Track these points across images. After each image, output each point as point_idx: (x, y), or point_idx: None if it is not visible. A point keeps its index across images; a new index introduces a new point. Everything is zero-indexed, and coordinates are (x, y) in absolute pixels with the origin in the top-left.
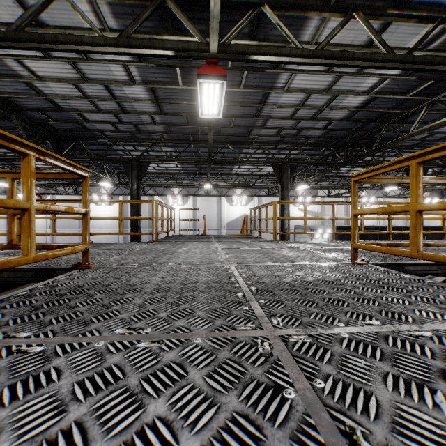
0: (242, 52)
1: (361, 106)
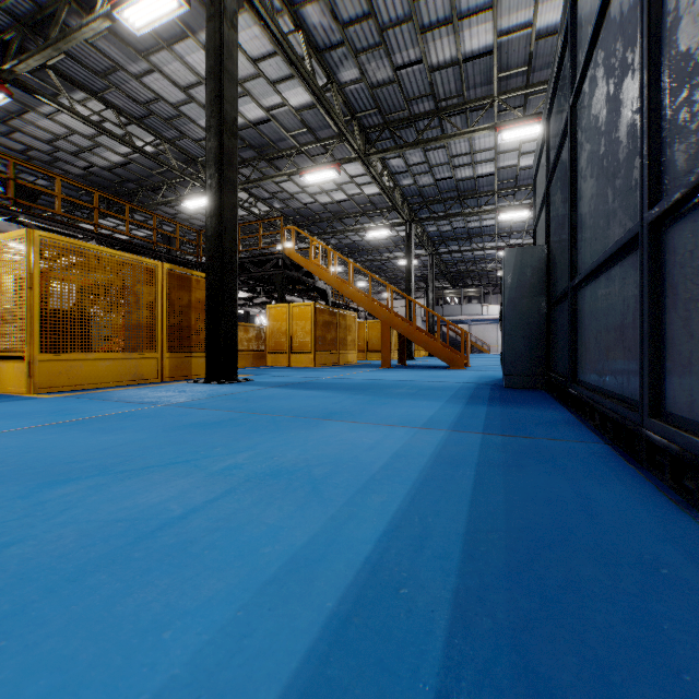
0: None
1: None
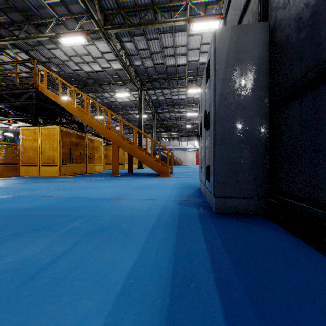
0: (0, 49)
1: (25, 77)
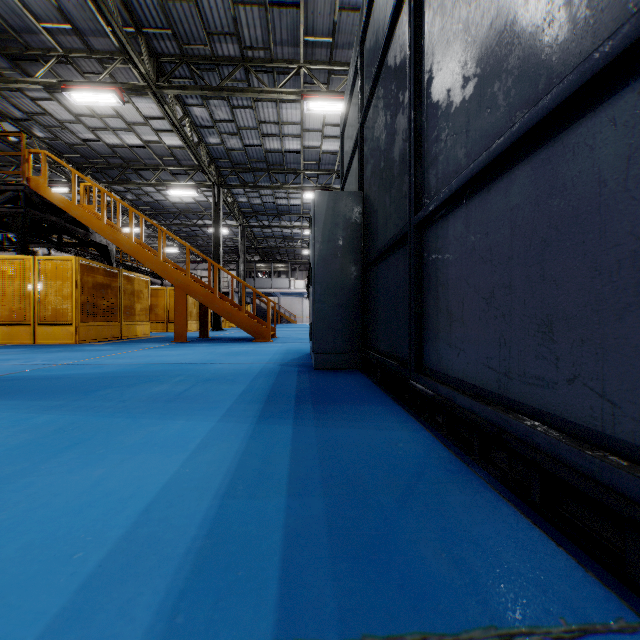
0: None
1: None
